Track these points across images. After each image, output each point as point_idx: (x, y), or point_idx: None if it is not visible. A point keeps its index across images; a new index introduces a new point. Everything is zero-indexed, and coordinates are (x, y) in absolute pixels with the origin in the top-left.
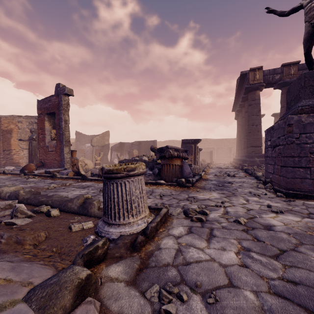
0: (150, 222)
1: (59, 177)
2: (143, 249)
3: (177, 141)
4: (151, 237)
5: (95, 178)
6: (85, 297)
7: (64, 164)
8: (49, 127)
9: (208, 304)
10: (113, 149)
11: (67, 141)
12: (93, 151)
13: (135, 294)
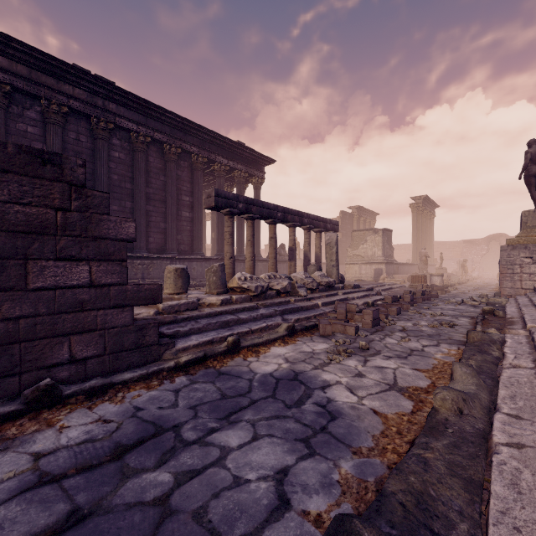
0: None
1: None
2: None
3: None
4: None
5: None
6: None
7: None
8: None
9: None
10: None
11: None
12: None
13: None
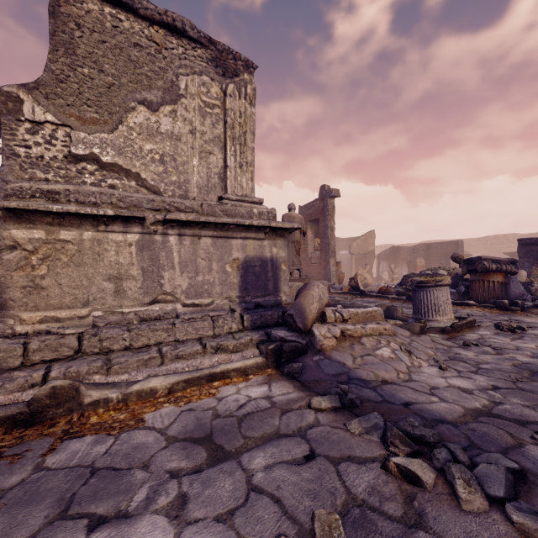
0: (455, 322)
1: (333, 292)
2: (450, 334)
3: (518, 236)
4: (457, 330)
5: (377, 294)
6: (423, 333)
7: (330, 278)
8: (311, 235)
9: (494, 349)
10: (381, 258)
11: (333, 251)
12: (352, 262)
13: (448, 341)
